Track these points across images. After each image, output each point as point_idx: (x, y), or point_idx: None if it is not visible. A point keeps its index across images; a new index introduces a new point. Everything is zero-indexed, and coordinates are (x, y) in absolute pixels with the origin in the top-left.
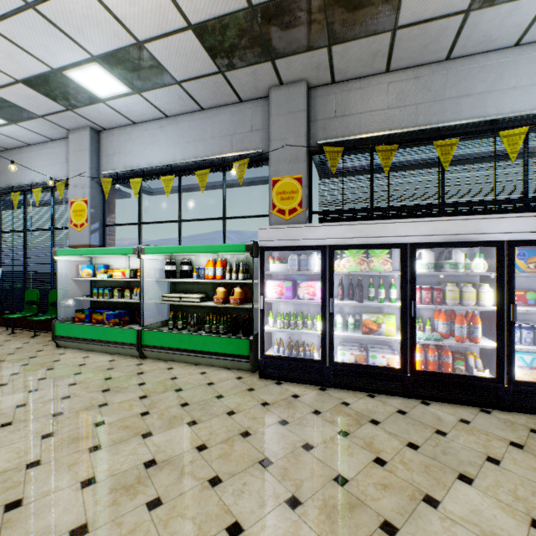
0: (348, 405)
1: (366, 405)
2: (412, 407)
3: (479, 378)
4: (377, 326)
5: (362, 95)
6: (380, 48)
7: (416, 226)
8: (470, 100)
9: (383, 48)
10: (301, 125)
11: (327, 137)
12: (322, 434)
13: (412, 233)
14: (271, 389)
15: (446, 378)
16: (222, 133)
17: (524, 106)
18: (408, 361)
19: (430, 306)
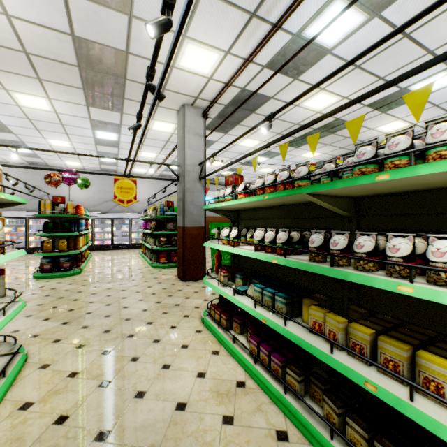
0: None
1: None
2: None
3: None
4: None
5: None
6: None
7: None
8: None
9: None
10: None
11: None
12: None
13: None
14: None
15: None
16: None
17: None
18: None
19: None
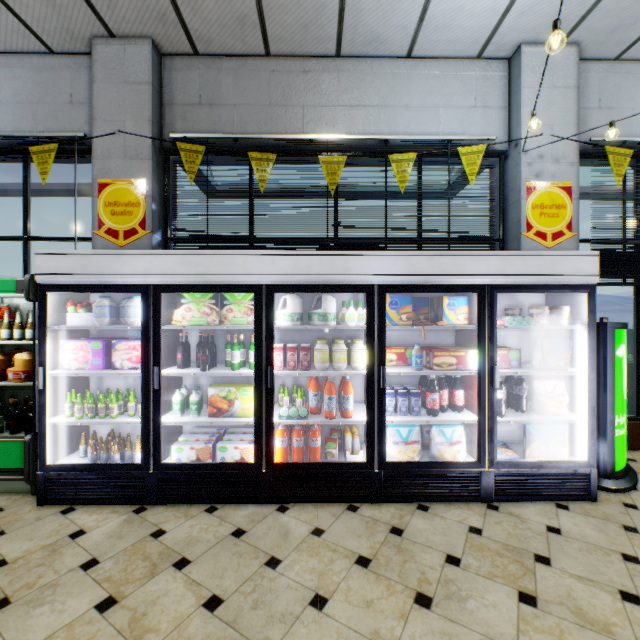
0: (161, 536)
1: (191, 530)
2: (260, 520)
3: (348, 465)
4: (228, 404)
5: (237, 80)
6: (246, 11)
7: (274, 261)
8: (363, 113)
9: (251, 13)
10: (143, 104)
11: (190, 131)
12: (61, 616)
13: (269, 270)
14: (41, 527)
15: (311, 470)
16: (18, 98)
17: (417, 131)
18: (264, 451)
19: (292, 372)
